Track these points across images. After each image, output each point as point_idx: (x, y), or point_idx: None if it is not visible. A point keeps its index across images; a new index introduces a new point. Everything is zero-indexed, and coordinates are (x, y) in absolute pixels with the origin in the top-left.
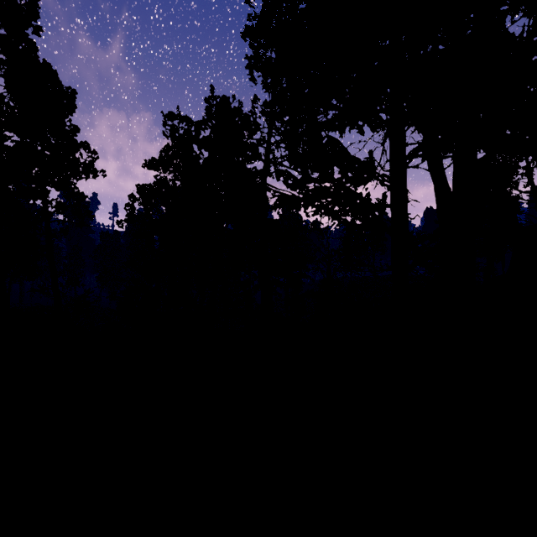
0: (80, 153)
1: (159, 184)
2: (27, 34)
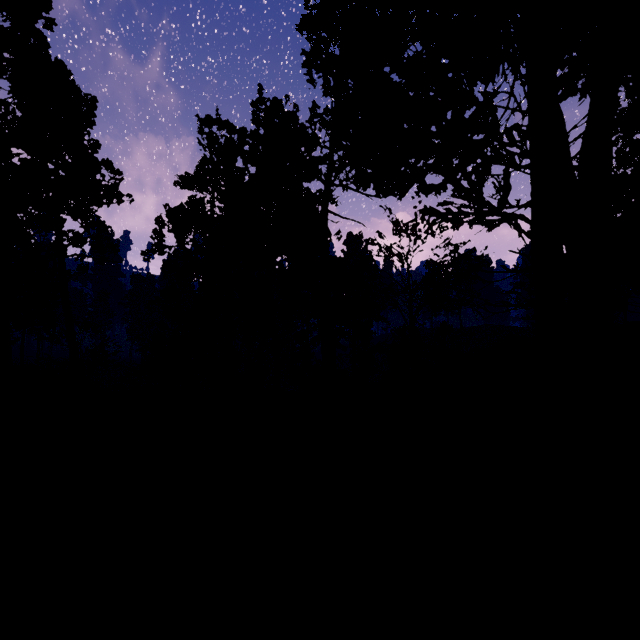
0: (102, 174)
1: (192, 204)
2: (38, 30)
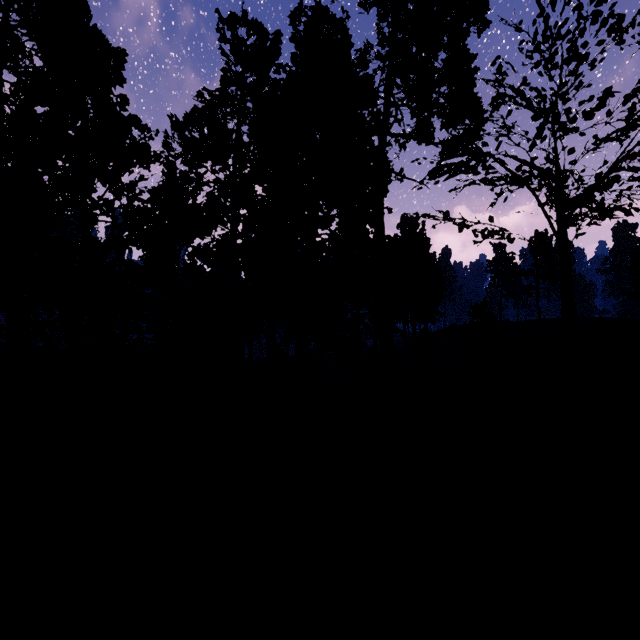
0: (133, 136)
1: (206, 114)
2: None
